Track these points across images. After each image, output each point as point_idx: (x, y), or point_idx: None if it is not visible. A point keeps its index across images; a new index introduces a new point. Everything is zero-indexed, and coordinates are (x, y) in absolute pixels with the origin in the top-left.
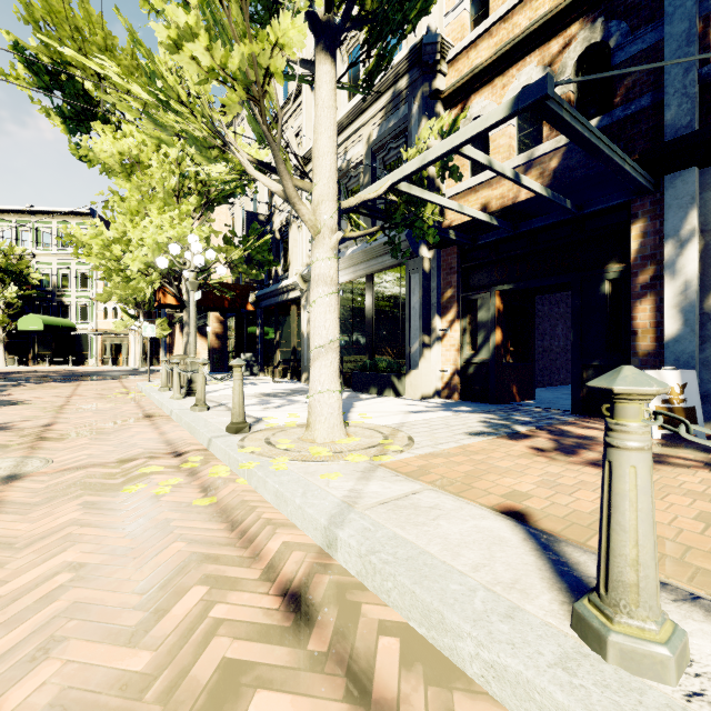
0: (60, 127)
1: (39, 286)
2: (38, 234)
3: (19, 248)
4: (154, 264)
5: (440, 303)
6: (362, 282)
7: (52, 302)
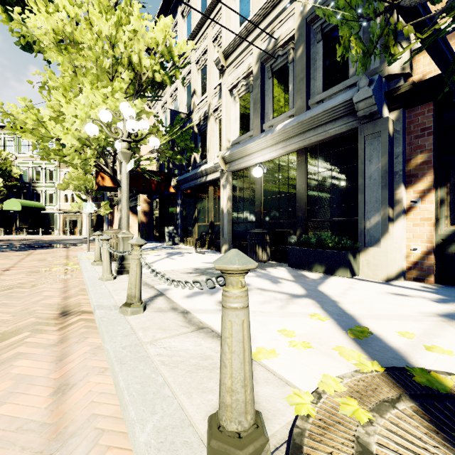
0: (2, 15)
1: (20, 179)
2: (19, 143)
3: (5, 152)
4: (88, 141)
5: (404, 171)
6: (291, 158)
7: (29, 190)
